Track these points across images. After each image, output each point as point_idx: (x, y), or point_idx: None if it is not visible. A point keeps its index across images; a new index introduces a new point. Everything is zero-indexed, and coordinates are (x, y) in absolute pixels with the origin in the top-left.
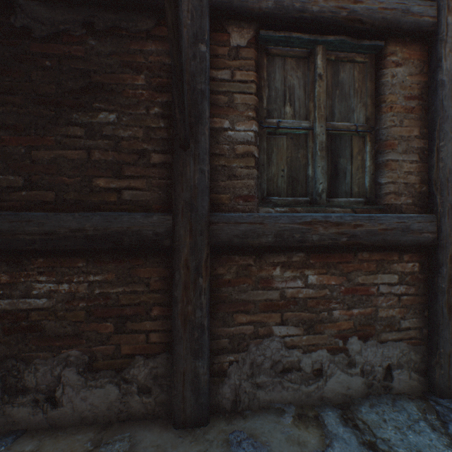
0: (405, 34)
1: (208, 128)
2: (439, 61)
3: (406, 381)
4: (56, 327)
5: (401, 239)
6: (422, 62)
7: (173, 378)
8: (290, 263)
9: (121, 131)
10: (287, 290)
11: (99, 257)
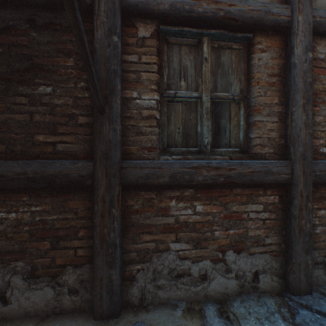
0: (268, 28)
1: (120, 97)
2: (292, 48)
3: (269, 283)
4: (7, 245)
5: (264, 179)
6: (281, 49)
7: (93, 282)
8: (183, 196)
9: (55, 99)
10: (181, 216)
11: (39, 193)
